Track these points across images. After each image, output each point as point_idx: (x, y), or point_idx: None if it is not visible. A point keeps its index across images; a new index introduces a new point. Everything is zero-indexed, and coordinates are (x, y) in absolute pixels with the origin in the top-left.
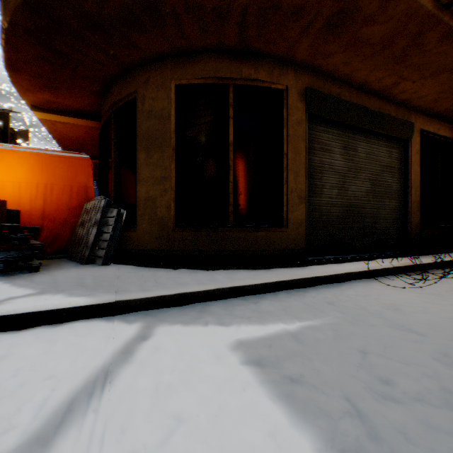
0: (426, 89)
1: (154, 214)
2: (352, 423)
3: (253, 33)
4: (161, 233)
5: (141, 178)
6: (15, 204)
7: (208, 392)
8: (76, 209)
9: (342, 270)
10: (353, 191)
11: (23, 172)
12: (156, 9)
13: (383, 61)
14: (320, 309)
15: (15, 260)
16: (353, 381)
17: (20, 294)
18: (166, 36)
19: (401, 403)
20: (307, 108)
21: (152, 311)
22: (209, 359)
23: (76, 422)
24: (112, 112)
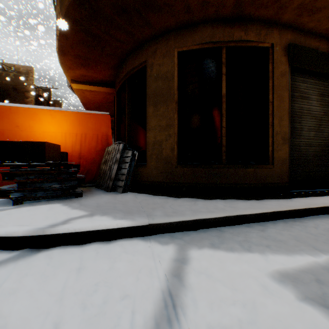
0: None
1: (160, 154)
2: None
3: None
4: (166, 169)
5: (150, 127)
6: (62, 148)
7: None
8: (100, 152)
9: None
10: (328, 133)
11: (67, 125)
12: None
13: None
14: None
15: (68, 188)
16: None
17: (77, 214)
18: (174, 12)
19: None
20: (289, 62)
21: (176, 234)
22: (262, 291)
23: None
24: (125, 79)
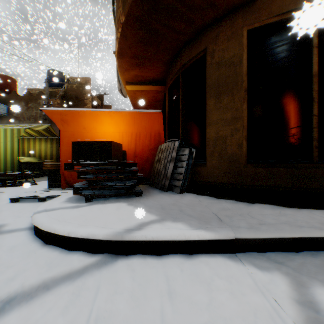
0: None
1: (224, 151)
2: None
3: None
4: (232, 168)
5: (211, 121)
6: None
7: None
8: (153, 150)
9: None
10: None
11: (123, 125)
12: None
13: None
14: None
15: (130, 187)
16: None
17: (147, 218)
18: None
19: None
20: None
21: (272, 255)
22: None
23: None
24: (179, 73)
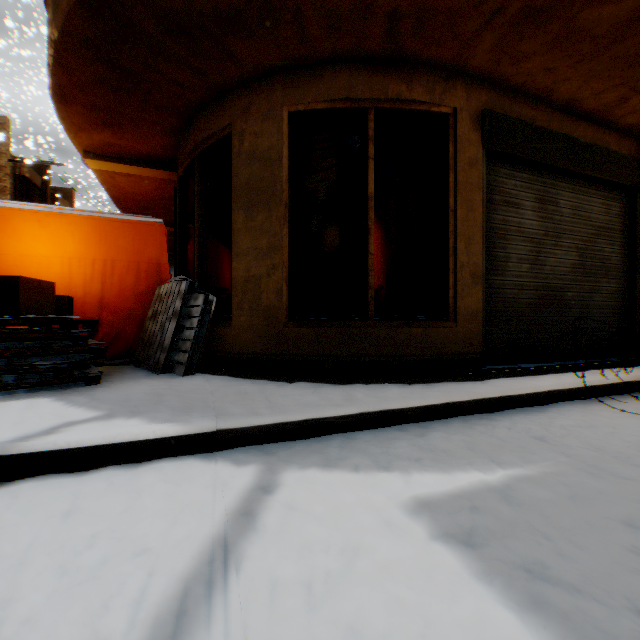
0: None
1: (258, 301)
2: None
3: (409, 29)
4: (268, 329)
5: (239, 250)
6: (63, 289)
7: (397, 590)
8: (145, 296)
9: (544, 387)
10: (552, 266)
11: (74, 243)
12: None
13: (608, 63)
14: (528, 449)
15: (68, 368)
16: (639, 579)
17: (80, 417)
18: (279, 40)
19: None
20: (485, 141)
21: (269, 446)
22: (380, 529)
23: (199, 637)
24: (194, 156)
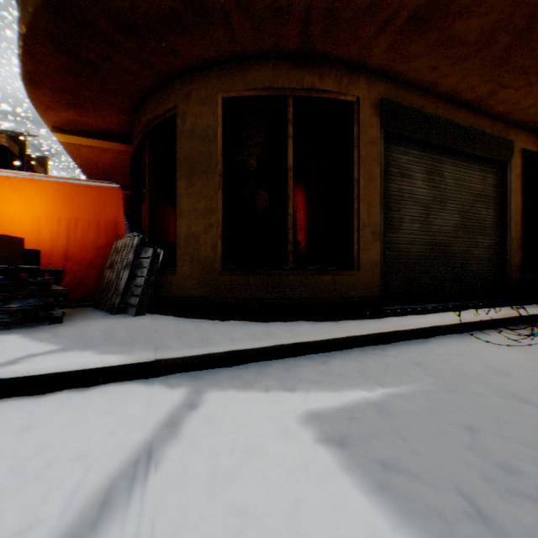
0: (531, 99)
1: (197, 254)
2: (473, 528)
3: (319, 33)
4: (206, 277)
5: (182, 211)
6: (33, 243)
7: (279, 480)
8: (104, 249)
9: (428, 323)
10: (438, 225)
11: (43, 205)
12: (201, 5)
13: (479, 64)
14: (406, 372)
15: (34, 309)
16: (465, 468)
17: (41, 350)
18: (213, 39)
19: (535, 501)
20: (383, 124)
21: (199, 373)
22: (276, 435)
23: (117, 518)
24: (146, 132)
